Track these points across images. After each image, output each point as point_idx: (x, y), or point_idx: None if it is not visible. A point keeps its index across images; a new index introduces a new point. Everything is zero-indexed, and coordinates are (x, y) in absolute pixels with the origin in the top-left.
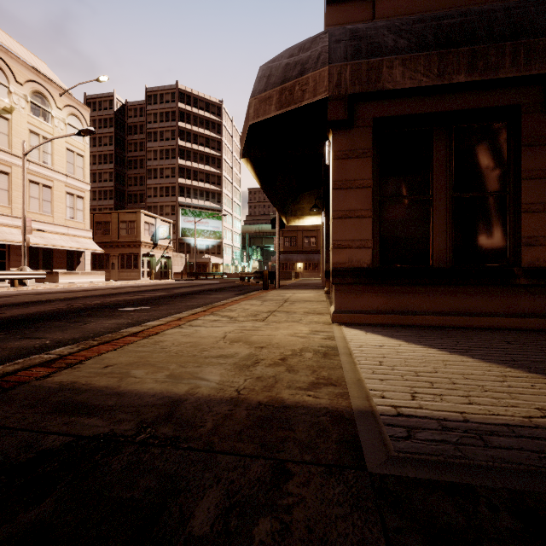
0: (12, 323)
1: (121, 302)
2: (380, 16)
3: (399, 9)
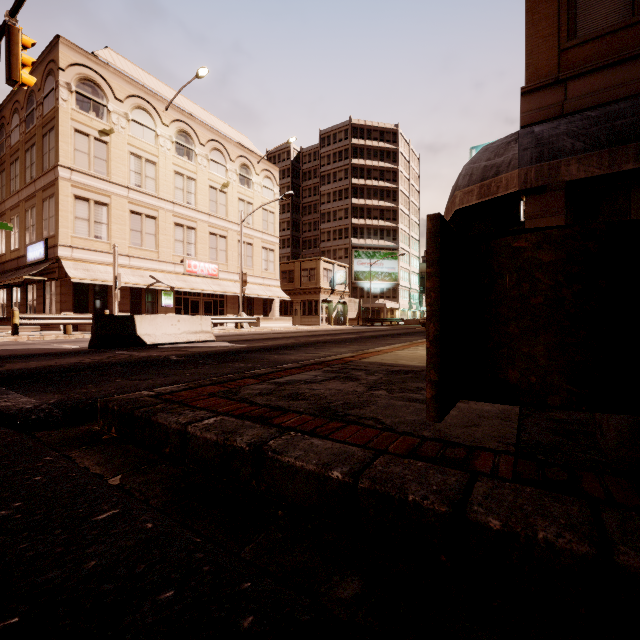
0: (285, 347)
1: (331, 340)
2: (572, 96)
3: (592, 87)
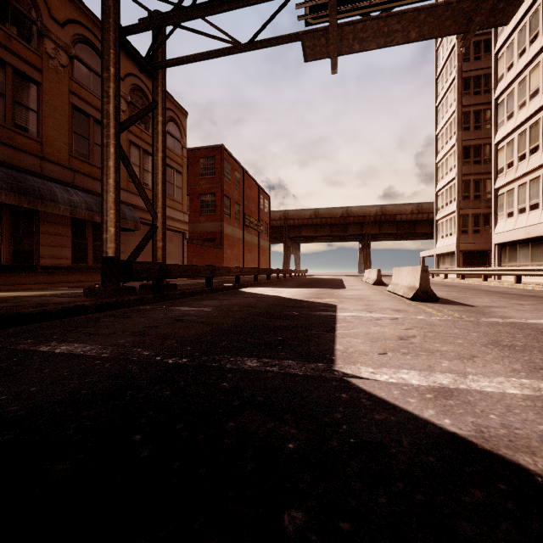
0: None
1: None
2: None
3: None
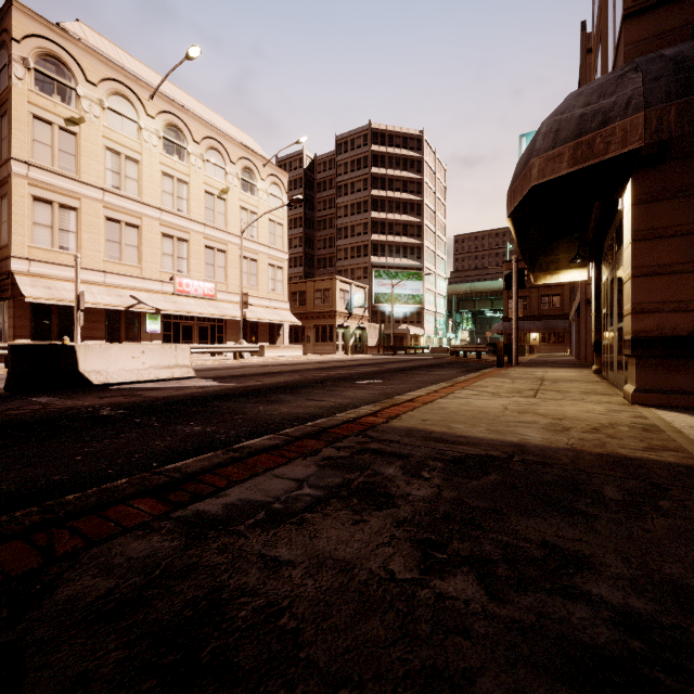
0: (282, 389)
1: (346, 375)
2: None
3: None
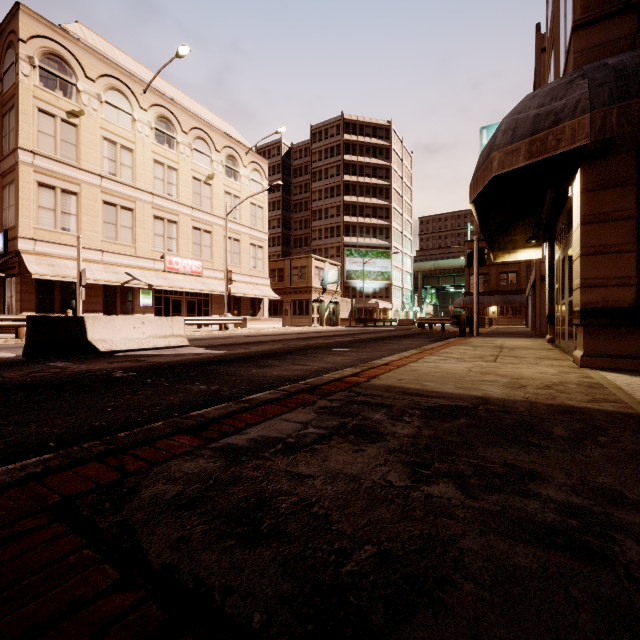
0: (269, 355)
1: (324, 344)
2: None
3: None
